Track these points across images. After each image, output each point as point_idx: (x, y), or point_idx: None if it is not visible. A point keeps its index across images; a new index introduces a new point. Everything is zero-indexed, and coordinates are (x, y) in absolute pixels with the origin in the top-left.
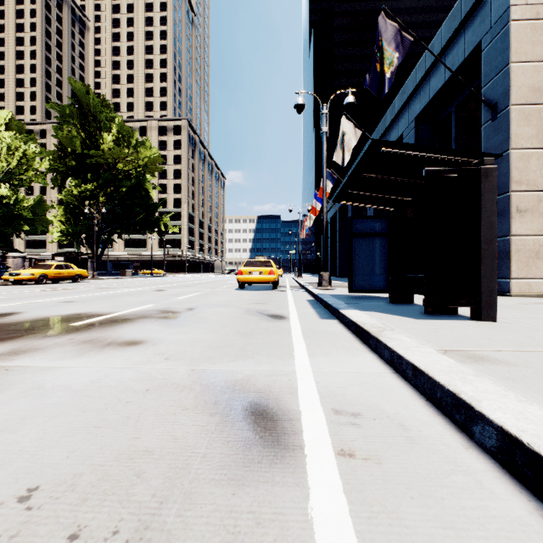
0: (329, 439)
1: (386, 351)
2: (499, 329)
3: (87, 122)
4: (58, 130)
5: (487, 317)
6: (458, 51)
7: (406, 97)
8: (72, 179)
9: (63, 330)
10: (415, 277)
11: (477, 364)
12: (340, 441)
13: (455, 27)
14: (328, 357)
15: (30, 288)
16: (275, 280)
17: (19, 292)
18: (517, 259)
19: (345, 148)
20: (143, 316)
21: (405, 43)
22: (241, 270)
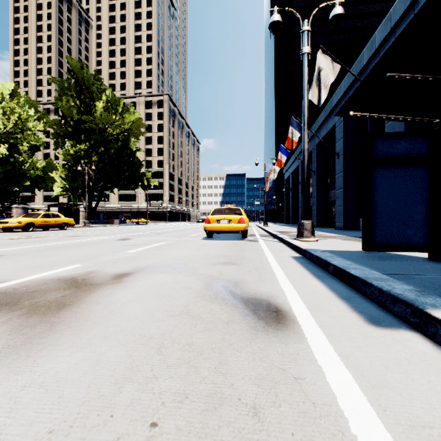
0: None
1: None
2: None
3: (82, 94)
4: (58, 100)
5: None
6: None
7: (393, 24)
8: (69, 141)
9: None
10: None
11: None
12: None
13: None
14: None
15: (8, 235)
16: (245, 229)
17: None
18: None
19: (322, 84)
20: (11, 301)
21: None
22: (208, 218)
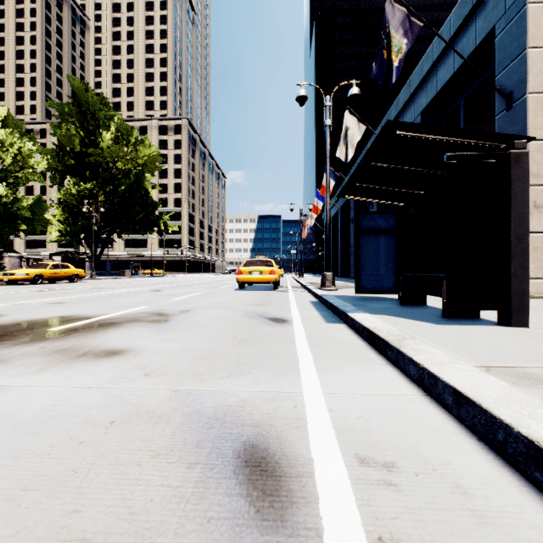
0: (358, 514)
1: (412, 367)
2: (537, 337)
3: (86, 120)
4: (56, 128)
5: (518, 322)
6: (468, 39)
7: (412, 91)
8: (70, 178)
9: (38, 336)
10: (431, 276)
11: (537, 388)
12: (375, 519)
13: (465, 14)
14: (341, 372)
15: (23, 288)
16: (276, 280)
17: (11, 292)
18: (535, 257)
19: (349, 143)
20: (132, 320)
21: (414, 29)
22: (241, 269)
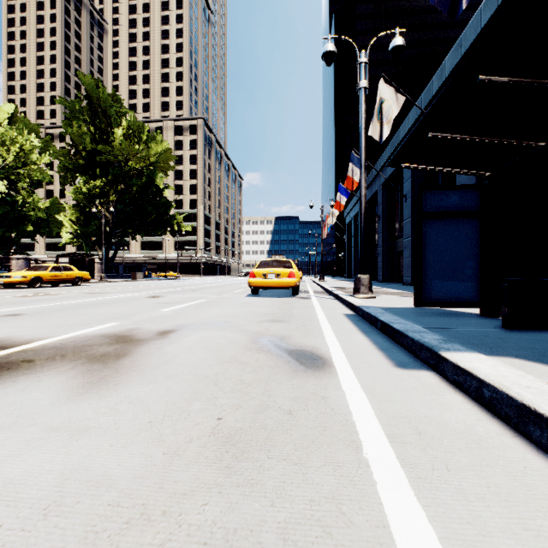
0: None
1: None
2: None
3: (97, 118)
4: (67, 126)
5: None
6: None
7: (464, 51)
8: (81, 177)
9: None
10: None
11: None
12: None
13: None
14: None
15: (13, 292)
16: (296, 284)
17: None
18: None
19: (384, 118)
20: (66, 353)
21: None
22: (253, 271)
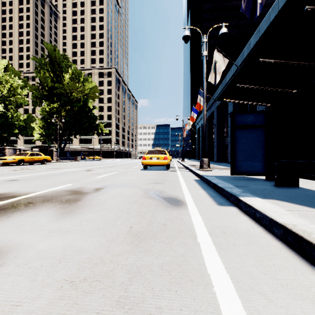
0: None
1: None
2: None
3: (55, 68)
4: (37, 73)
5: None
6: None
7: (261, 34)
8: (45, 102)
9: None
10: None
11: None
12: None
13: None
14: None
15: (8, 168)
16: (168, 163)
17: None
18: None
19: (217, 71)
20: (49, 199)
21: None
22: (144, 156)
